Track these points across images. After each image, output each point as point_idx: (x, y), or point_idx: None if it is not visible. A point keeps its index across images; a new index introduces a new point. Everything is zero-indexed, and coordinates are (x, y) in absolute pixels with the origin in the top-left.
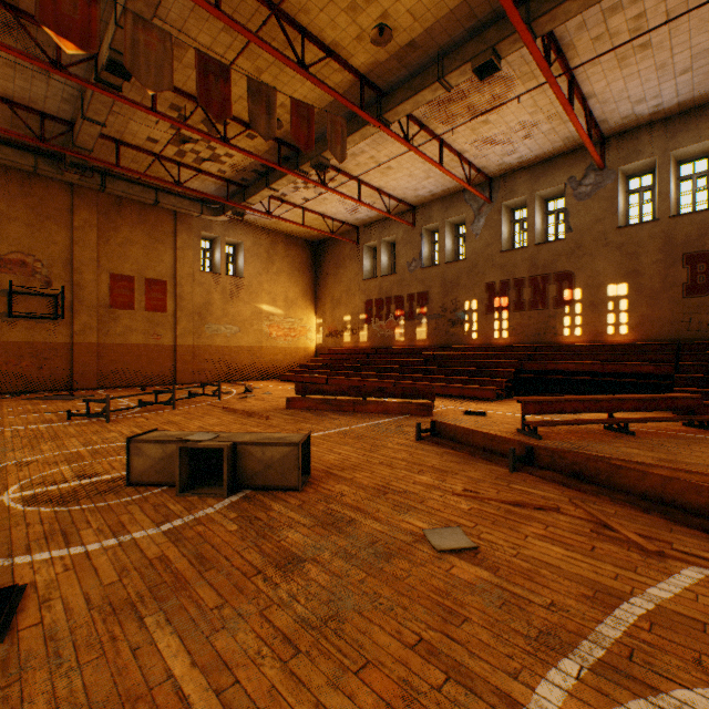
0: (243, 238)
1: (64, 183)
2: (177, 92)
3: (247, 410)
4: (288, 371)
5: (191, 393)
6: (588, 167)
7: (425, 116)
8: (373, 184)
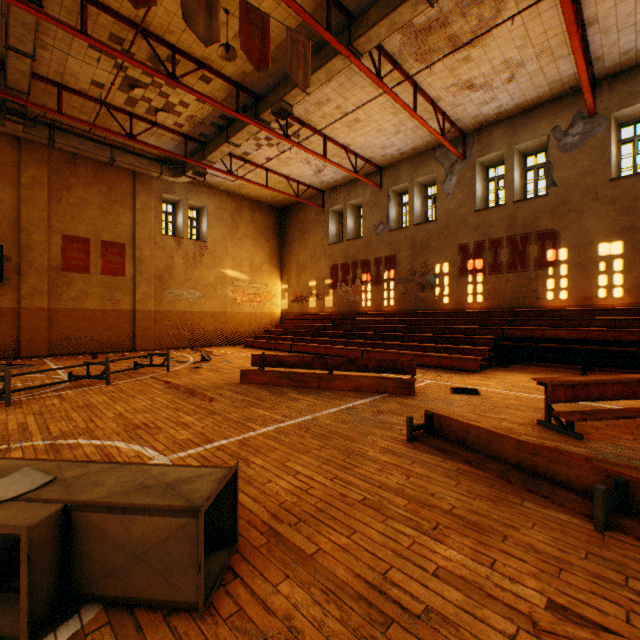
0: (206, 202)
1: (10, 137)
2: (114, 16)
3: (193, 386)
4: (253, 337)
5: (137, 363)
6: (576, 115)
7: (400, 52)
8: (340, 141)
